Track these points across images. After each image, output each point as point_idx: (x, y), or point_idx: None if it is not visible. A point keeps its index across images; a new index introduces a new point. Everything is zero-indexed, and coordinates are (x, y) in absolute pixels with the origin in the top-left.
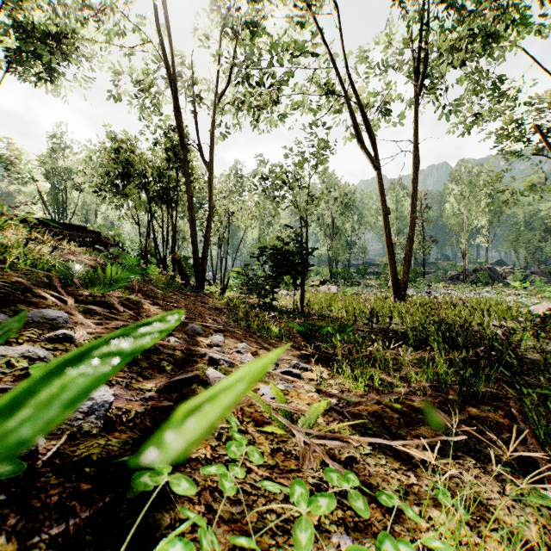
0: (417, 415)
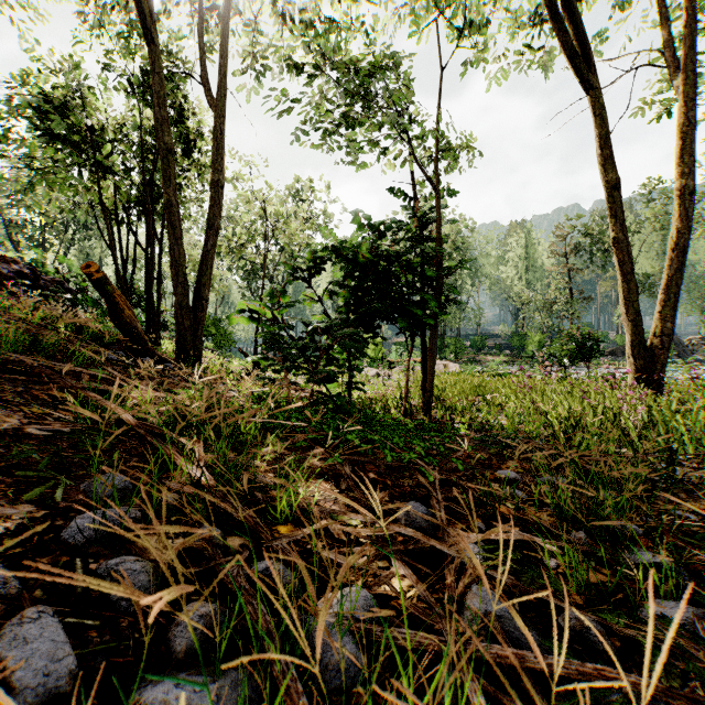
0: None
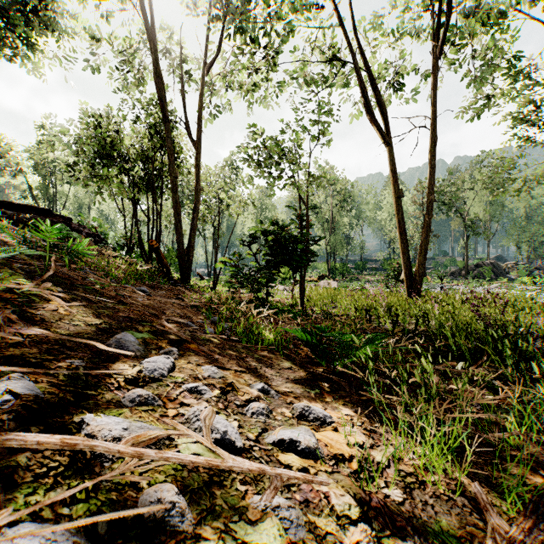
0: None
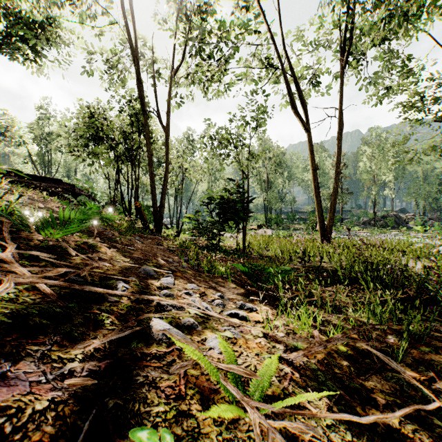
0: (364, 359)
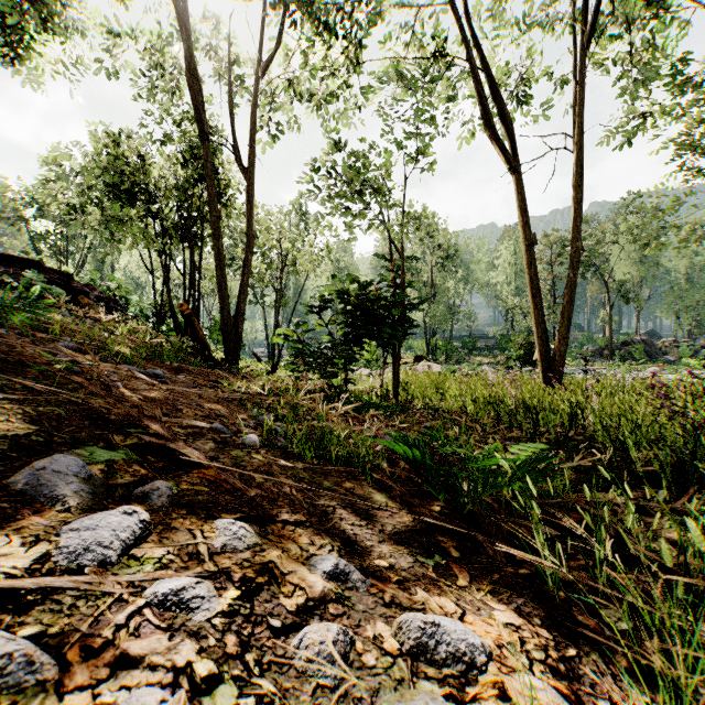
0: None
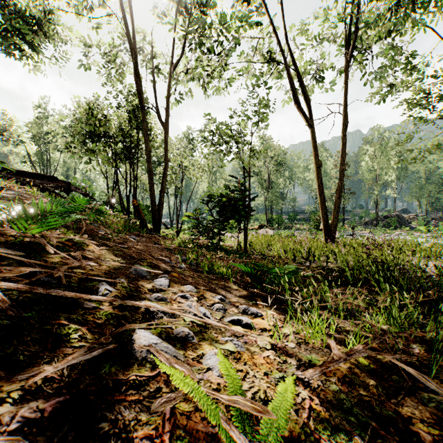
0: (390, 375)
